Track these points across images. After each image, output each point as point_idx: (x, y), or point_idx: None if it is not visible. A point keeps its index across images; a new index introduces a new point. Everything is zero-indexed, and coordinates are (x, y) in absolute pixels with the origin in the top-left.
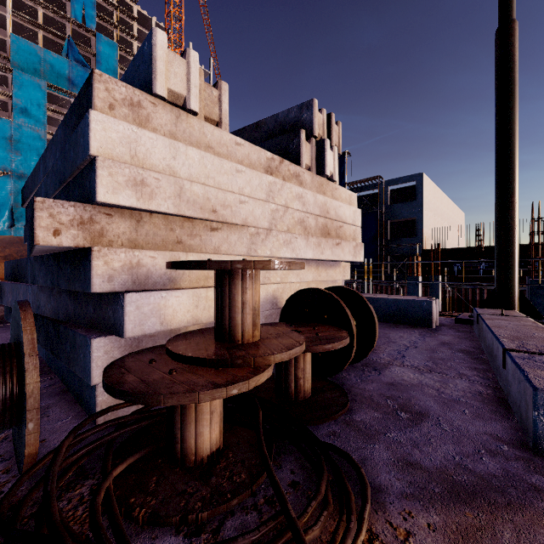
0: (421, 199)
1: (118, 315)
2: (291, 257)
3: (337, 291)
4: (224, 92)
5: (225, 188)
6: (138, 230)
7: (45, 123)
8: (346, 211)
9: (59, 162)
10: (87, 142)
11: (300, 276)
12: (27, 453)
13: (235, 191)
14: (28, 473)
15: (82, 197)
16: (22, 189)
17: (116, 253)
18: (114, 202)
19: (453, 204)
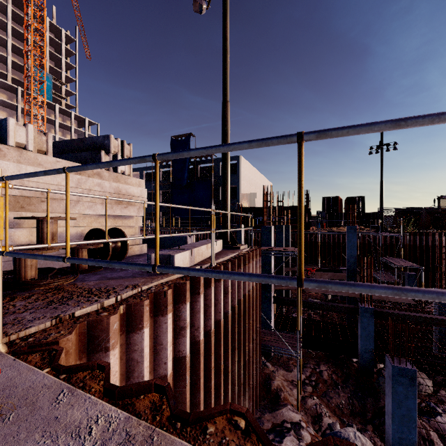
0: (239, 173)
1: None
2: (93, 214)
3: (114, 230)
4: (50, 137)
5: (49, 183)
6: None
7: None
8: (134, 190)
9: None
10: None
11: (101, 223)
12: None
13: (56, 184)
14: None
15: None
16: None
17: None
18: None
19: (264, 177)
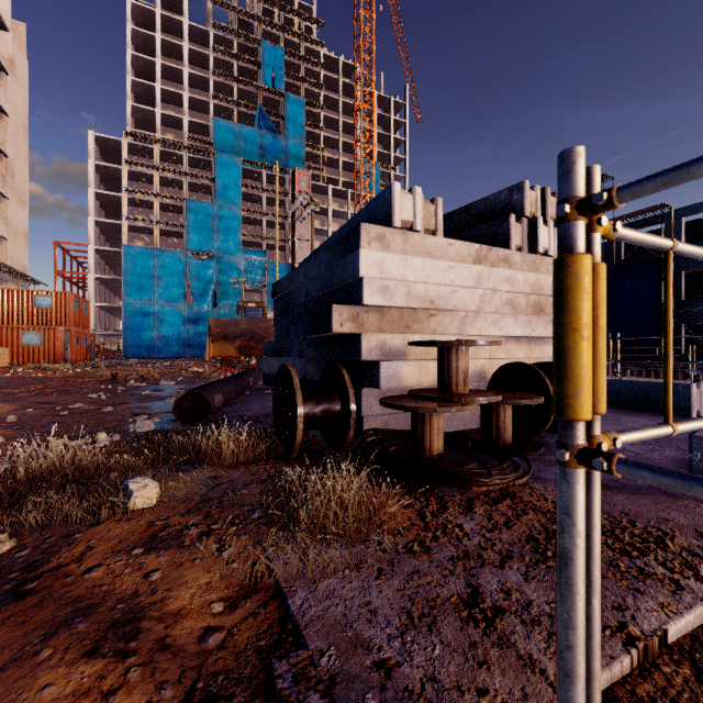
0: None
1: (375, 375)
2: (499, 335)
3: (544, 366)
4: (439, 205)
5: (440, 282)
6: (382, 320)
7: (240, 200)
8: None
9: (324, 274)
10: (357, 268)
11: (509, 353)
12: (349, 435)
13: (448, 284)
14: (351, 443)
15: (349, 300)
16: (273, 285)
17: (373, 336)
18: (372, 304)
19: None
